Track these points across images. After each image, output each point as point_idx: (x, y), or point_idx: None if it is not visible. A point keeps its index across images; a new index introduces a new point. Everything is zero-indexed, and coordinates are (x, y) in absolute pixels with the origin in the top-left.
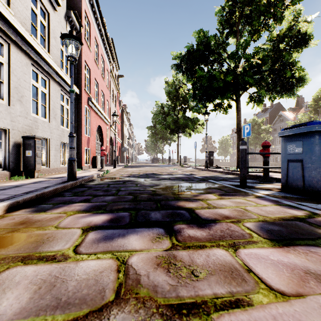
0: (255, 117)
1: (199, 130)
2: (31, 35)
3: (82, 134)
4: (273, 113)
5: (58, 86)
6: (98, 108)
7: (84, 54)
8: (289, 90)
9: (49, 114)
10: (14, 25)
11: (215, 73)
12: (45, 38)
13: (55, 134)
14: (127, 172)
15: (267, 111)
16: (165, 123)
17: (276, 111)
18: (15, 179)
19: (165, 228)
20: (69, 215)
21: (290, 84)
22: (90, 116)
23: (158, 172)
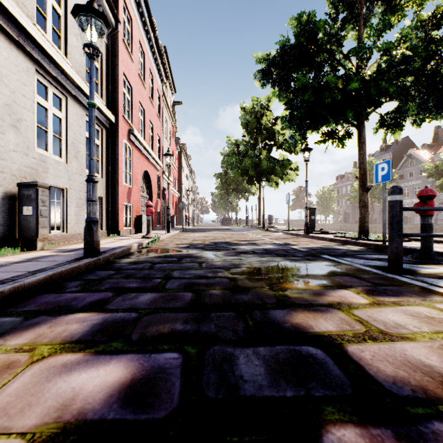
0: (372, 158)
1: (290, 177)
2: (35, 24)
3: (119, 182)
4: (398, 152)
5: (81, 109)
6: (144, 145)
7: (122, 64)
8: None
9: (67, 151)
10: (2, 1)
11: (329, 79)
12: (61, 34)
13: (77, 182)
14: (185, 240)
15: (389, 150)
16: (241, 167)
17: (402, 149)
18: (2, 253)
19: None
20: (35, 359)
21: None
22: (131, 156)
23: (233, 239)
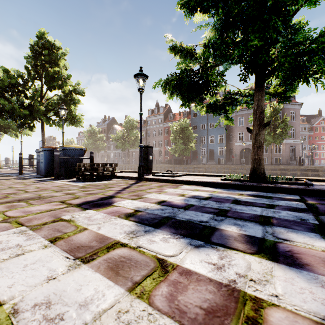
0: (93, 126)
1: (28, 132)
2: None
3: None
4: (110, 124)
5: None
6: None
7: None
8: (73, 124)
9: None
10: None
11: (16, 107)
12: None
13: None
14: None
15: (106, 122)
16: None
17: (112, 123)
18: None
19: None
20: None
21: (74, 121)
22: None
23: None
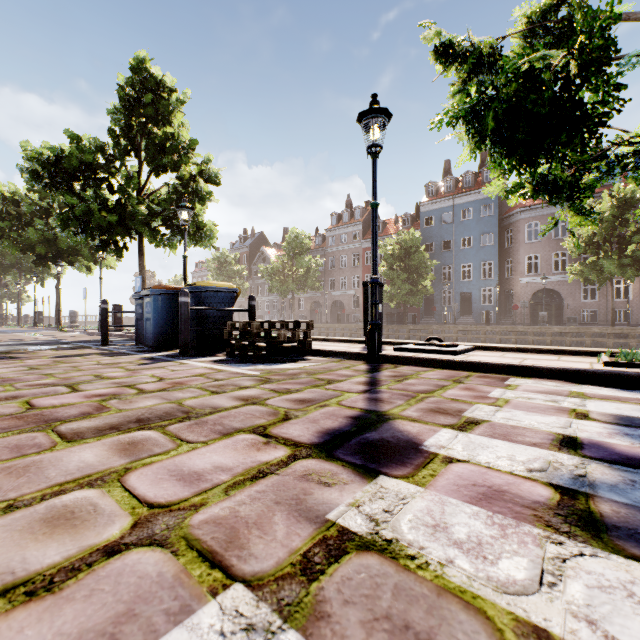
0: (225, 250)
1: (109, 263)
2: None
3: None
4: (254, 246)
5: None
6: None
7: None
8: (198, 242)
9: None
10: None
11: (94, 208)
12: None
13: None
14: None
15: (247, 242)
16: (22, 240)
17: (258, 244)
18: None
19: None
20: None
21: (199, 235)
22: None
23: None
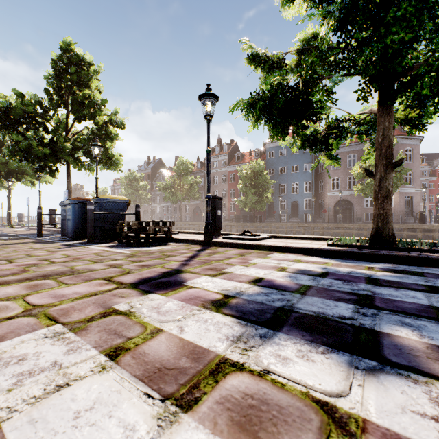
0: (134, 171)
1: (47, 179)
2: None
3: None
4: (155, 168)
5: None
6: None
7: None
8: (109, 167)
9: None
10: None
11: (33, 144)
12: None
13: None
14: None
15: (150, 166)
16: None
17: (158, 167)
18: None
19: None
20: None
21: (110, 163)
22: None
23: None
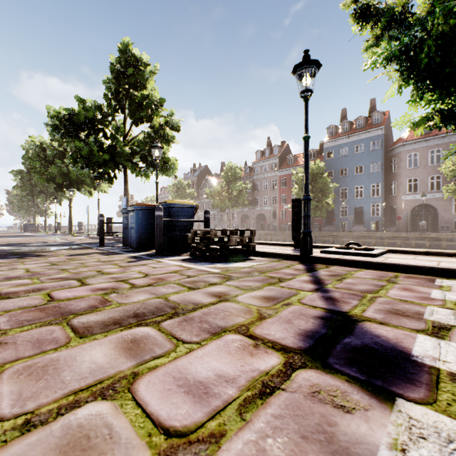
0: (181, 179)
1: (103, 188)
2: None
3: None
4: (201, 176)
5: None
6: None
7: None
8: (164, 172)
9: None
10: None
11: (94, 150)
12: None
13: None
14: None
15: (196, 173)
16: (47, 174)
17: (204, 174)
18: None
19: (17, 258)
20: None
21: (166, 167)
22: None
23: (28, 242)
